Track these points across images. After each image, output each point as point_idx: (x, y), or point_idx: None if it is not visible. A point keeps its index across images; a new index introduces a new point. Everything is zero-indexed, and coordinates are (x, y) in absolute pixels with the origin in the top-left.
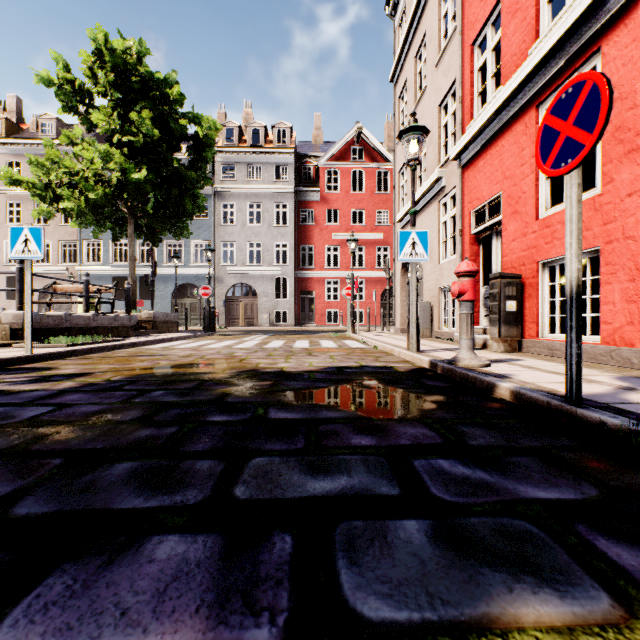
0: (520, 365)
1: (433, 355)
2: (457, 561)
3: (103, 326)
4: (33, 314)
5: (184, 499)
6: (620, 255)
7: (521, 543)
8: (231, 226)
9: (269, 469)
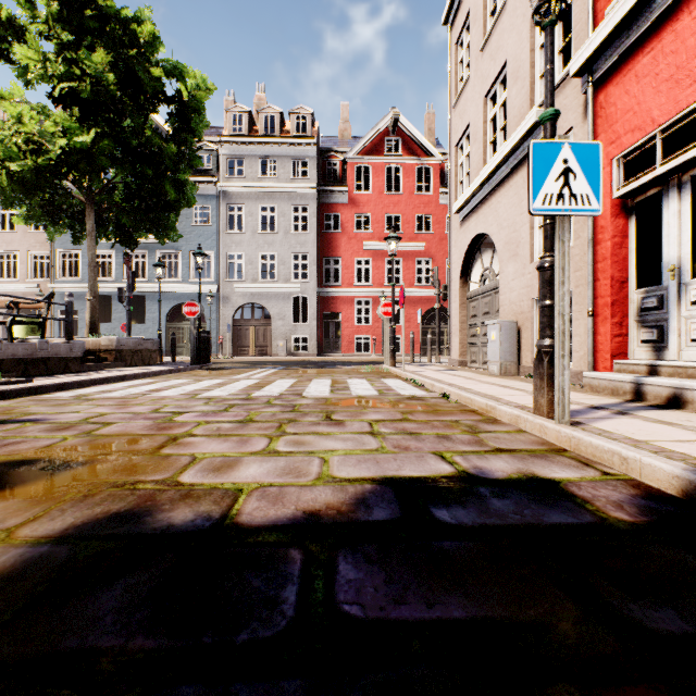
0: None
1: (627, 436)
2: None
3: (16, 358)
4: None
5: None
6: None
7: None
8: (239, 233)
9: None
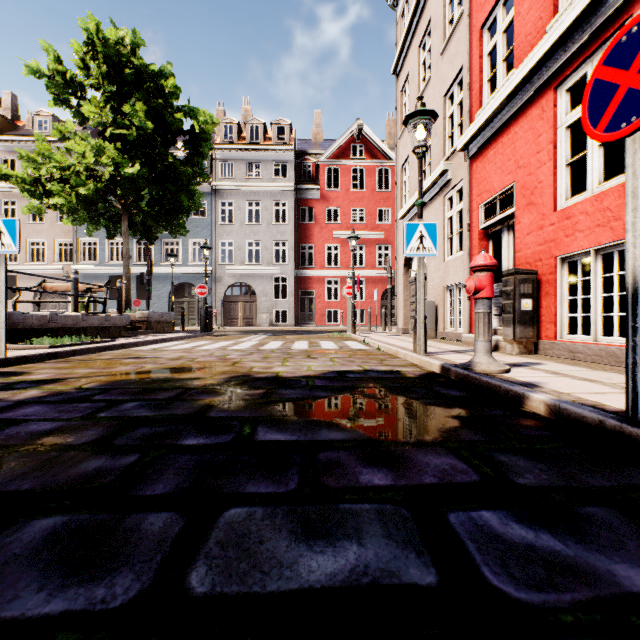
0: (543, 370)
1: (443, 358)
2: None
3: (93, 326)
4: (15, 314)
5: (108, 595)
6: None
7: None
8: (229, 224)
9: (246, 530)
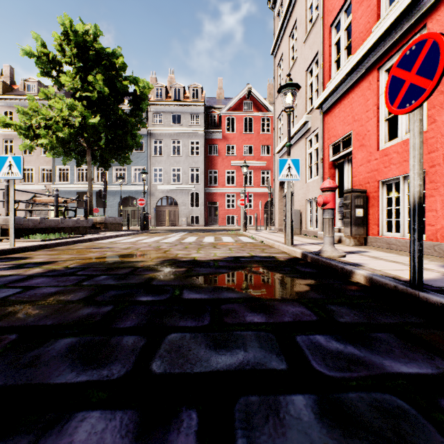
0: (368, 256)
1: (303, 248)
2: (343, 440)
3: (68, 226)
4: (17, 218)
5: (109, 373)
6: (441, 175)
7: (396, 420)
8: (160, 156)
9: (181, 344)
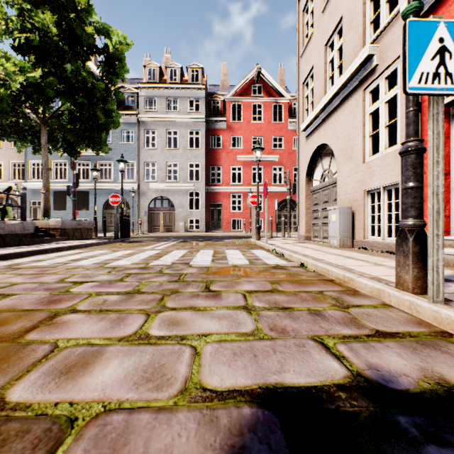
0: None
1: None
2: None
3: None
4: None
5: None
6: None
7: None
8: (153, 149)
9: None
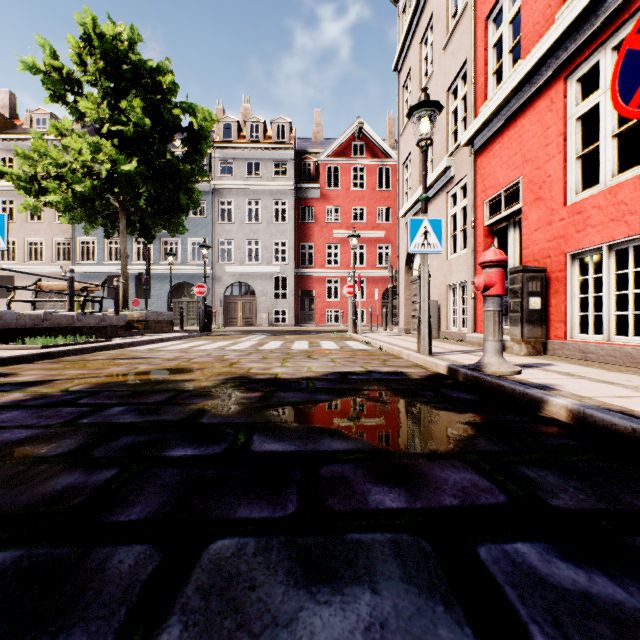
0: (556, 371)
1: (449, 358)
2: None
3: (89, 326)
4: (7, 313)
5: None
6: None
7: None
8: (229, 224)
9: (234, 570)
